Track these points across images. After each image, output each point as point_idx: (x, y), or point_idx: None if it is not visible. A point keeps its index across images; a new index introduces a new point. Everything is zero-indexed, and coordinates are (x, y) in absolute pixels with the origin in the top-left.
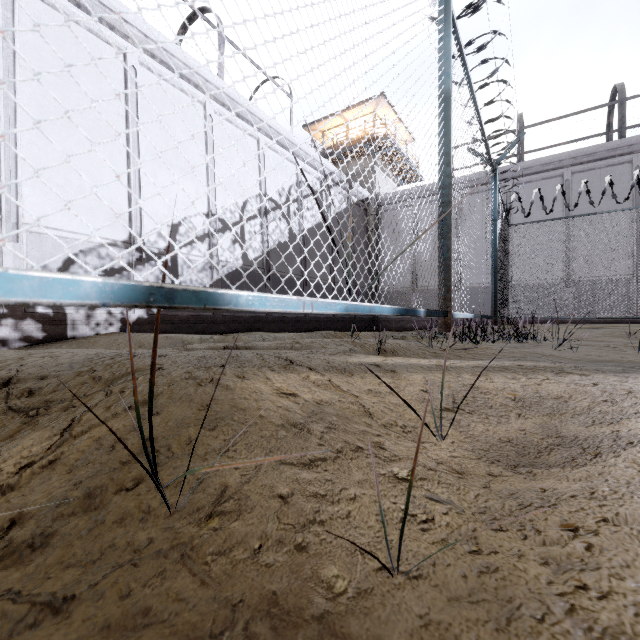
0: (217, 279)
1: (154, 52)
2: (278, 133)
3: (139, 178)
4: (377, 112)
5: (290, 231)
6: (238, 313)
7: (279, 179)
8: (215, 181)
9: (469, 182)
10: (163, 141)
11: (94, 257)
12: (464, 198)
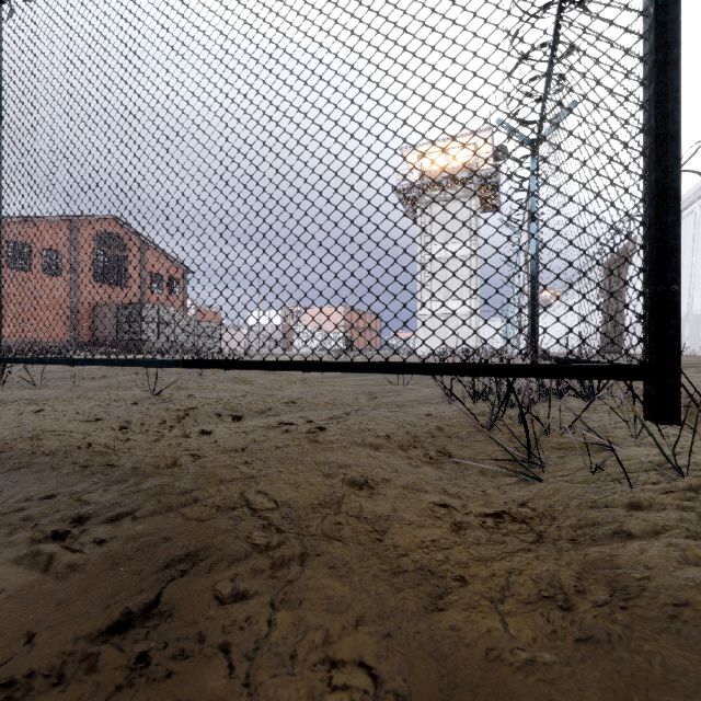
0: None
1: None
2: None
3: None
4: None
5: None
6: None
7: None
8: None
9: None
10: None
11: None
12: None
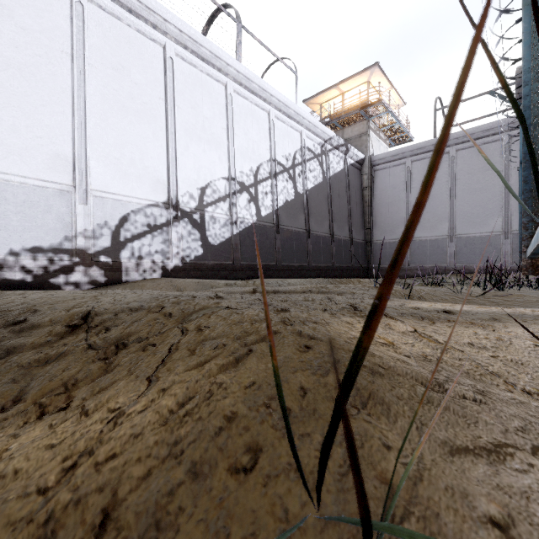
0: (236, 233)
1: (186, 44)
2: (285, 105)
3: (175, 150)
4: (371, 81)
5: (295, 191)
6: (253, 262)
7: (286, 146)
8: (234, 149)
9: (464, 137)
10: (193, 118)
11: (142, 216)
12: (458, 153)
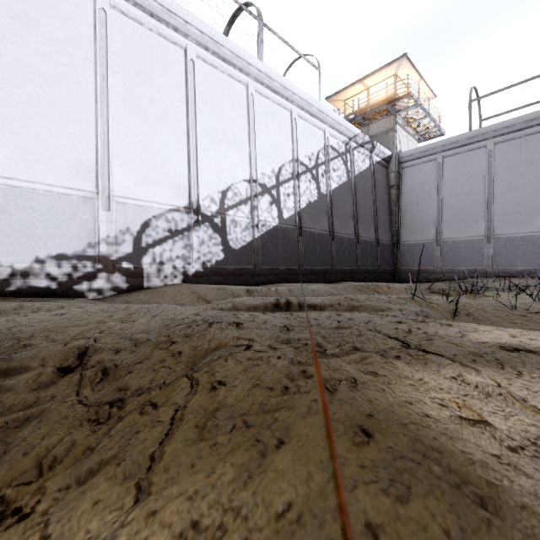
0: (257, 236)
1: (207, 45)
2: (308, 103)
3: (196, 153)
4: (398, 74)
5: (318, 191)
6: (275, 266)
7: (309, 145)
8: (256, 151)
9: (503, 129)
10: (214, 120)
11: (163, 221)
12: (497, 146)
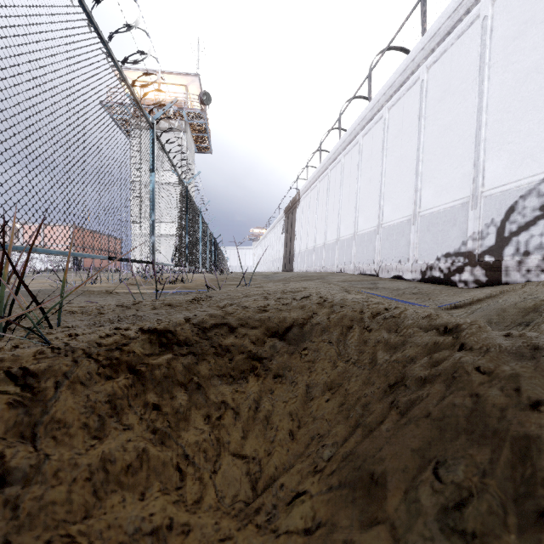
0: None
1: None
2: None
3: None
4: None
5: None
6: None
7: None
8: None
9: None
10: None
11: (533, 198)
12: None
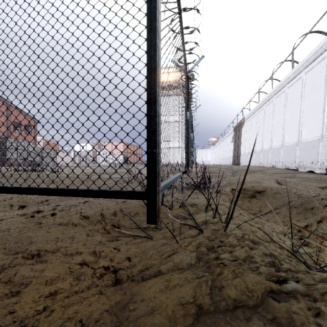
0: None
1: None
2: None
3: None
4: None
5: None
6: None
7: None
8: None
9: None
10: None
11: None
12: None
